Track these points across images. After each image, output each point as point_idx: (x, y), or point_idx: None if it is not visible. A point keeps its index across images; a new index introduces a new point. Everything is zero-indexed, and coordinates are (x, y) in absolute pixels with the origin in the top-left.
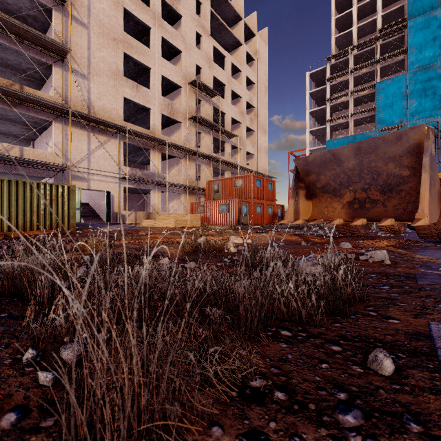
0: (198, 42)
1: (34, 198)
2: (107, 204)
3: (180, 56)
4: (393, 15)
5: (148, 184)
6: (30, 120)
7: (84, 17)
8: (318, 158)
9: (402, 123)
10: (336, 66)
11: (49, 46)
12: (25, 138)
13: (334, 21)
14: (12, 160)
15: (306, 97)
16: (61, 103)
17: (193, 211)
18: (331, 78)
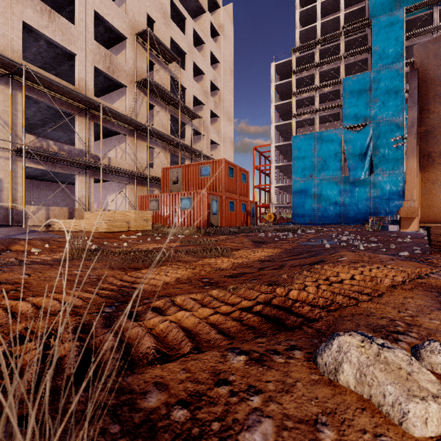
0: None
1: None
2: None
3: None
4: (354, 16)
5: (70, 165)
6: None
7: None
8: None
9: (366, 122)
10: (301, 60)
11: None
12: None
13: (299, 14)
14: None
15: (271, 89)
16: None
17: (142, 207)
18: (297, 70)
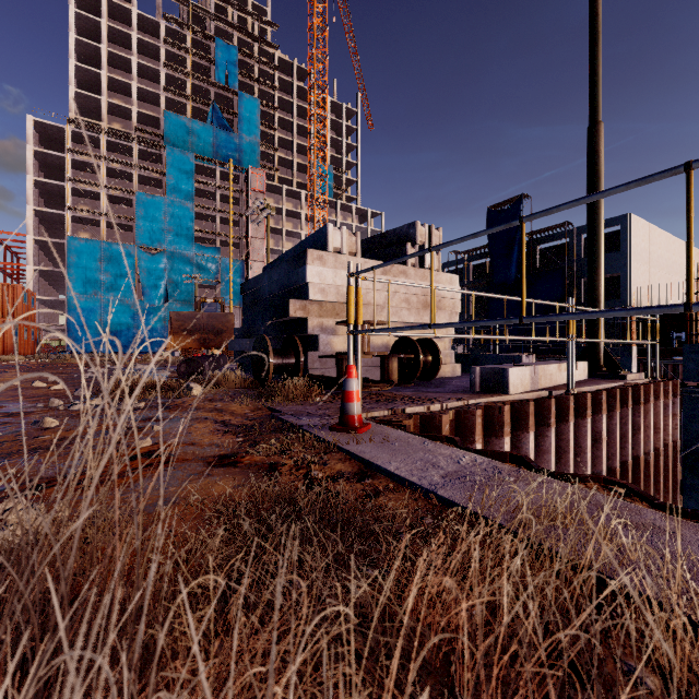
0: None
1: None
2: None
3: None
4: (149, 119)
5: None
6: None
7: None
8: (187, 315)
9: (162, 248)
10: (80, 136)
11: None
12: None
13: (74, 67)
14: None
15: (27, 153)
16: None
17: None
18: (75, 150)
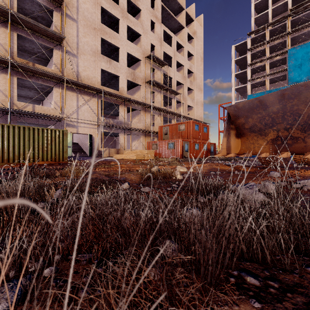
0: (153, 28)
1: (40, 139)
2: (90, 143)
3: (139, 38)
4: None
5: (117, 129)
6: (39, 87)
7: (74, 14)
8: (247, 105)
9: (309, 80)
10: (255, 39)
11: (51, 35)
12: (37, 99)
13: (253, 6)
14: (27, 113)
15: (232, 64)
16: (59, 74)
17: (149, 148)
18: (251, 48)
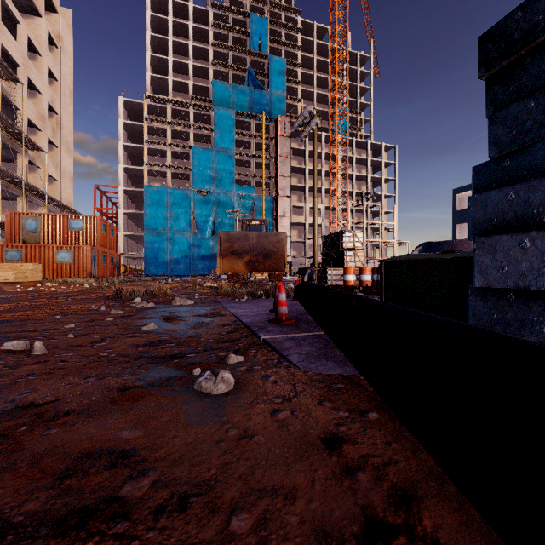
0: None
1: None
2: None
3: None
4: (201, 90)
5: None
6: None
7: None
8: (237, 234)
9: (210, 190)
10: (154, 108)
11: None
12: None
13: (150, 57)
14: None
15: (119, 125)
16: None
17: None
18: (150, 119)
